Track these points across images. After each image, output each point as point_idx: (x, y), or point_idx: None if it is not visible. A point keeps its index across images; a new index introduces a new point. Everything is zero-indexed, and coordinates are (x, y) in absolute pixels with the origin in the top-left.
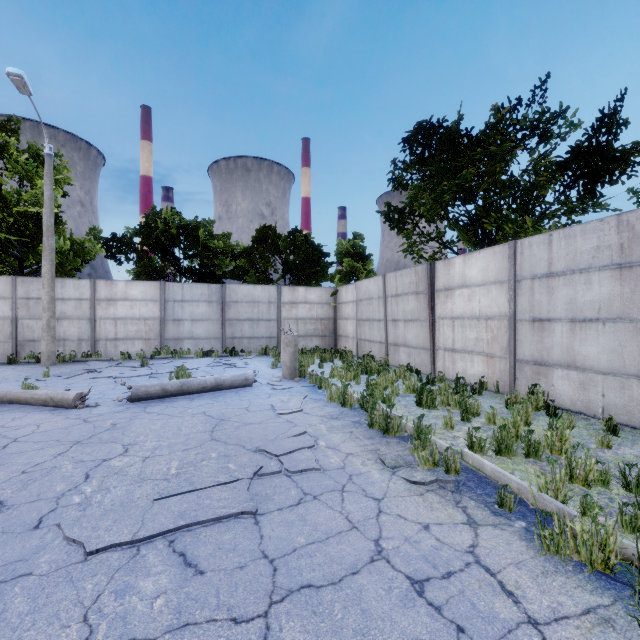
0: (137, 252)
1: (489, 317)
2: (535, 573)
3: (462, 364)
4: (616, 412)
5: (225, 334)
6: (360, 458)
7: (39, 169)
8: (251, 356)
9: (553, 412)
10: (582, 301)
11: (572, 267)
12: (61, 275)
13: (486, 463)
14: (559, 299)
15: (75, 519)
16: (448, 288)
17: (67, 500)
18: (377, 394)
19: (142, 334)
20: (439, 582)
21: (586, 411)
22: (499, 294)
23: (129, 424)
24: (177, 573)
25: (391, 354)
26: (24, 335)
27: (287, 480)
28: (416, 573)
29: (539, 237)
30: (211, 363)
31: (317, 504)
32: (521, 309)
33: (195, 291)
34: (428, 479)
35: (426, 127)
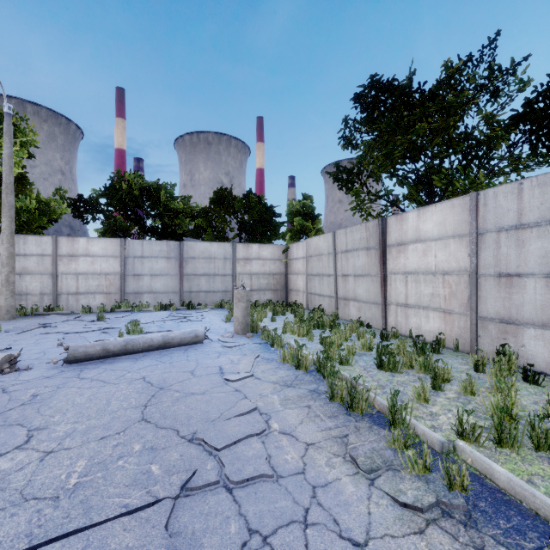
0: (103, 212)
1: (447, 272)
2: None
3: (416, 320)
4: None
5: (183, 288)
6: (324, 452)
7: None
8: (207, 309)
9: (532, 378)
10: None
11: (548, 217)
12: (27, 232)
13: (498, 470)
14: (531, 252)
15: None
16: (401, 243)
17: None
18: (333, 354)
19: (103, 288)
20: None
21: None
22: (458, 248)
23: (52, 395)
24: None
25: (341, 308)
26: None
27: (226, 499)
28: None
29: (506, 186)
30: (167, 316)
31: None
32: (484, 263)
33: (154, 248)
34: (425, 500)
35: (379, 81)
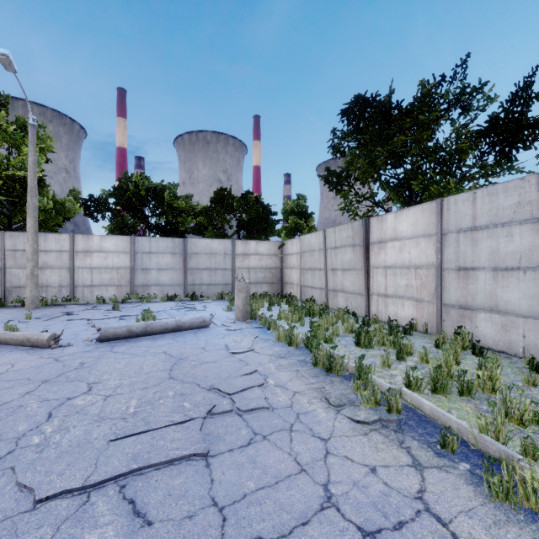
0: (111, 211)
1: (418, 266)
2: (487, 523)
3: (394, 308)
4: (536, 352)
5: (187, 281)
6: (306, 396)
7: (25, 138)
8: (209, 300)
9: (478, 351)
10: (504, 252)
11: (495, 221)
12: (45, 230)
13: (425, 402)
14: (482, 250)
15: (30, 462)
16: (381, 241)
17: (26, 441)
18: (320, 335)
19: (115, 281)
20: (391, 534)
21: (508, 350)
22: (427, 246)
23: (96, 363)
24: (124, 524)
25: (330, 299)
26: (11, 282)
27: (238, 419)
28: (367, 523)
29: (464, 195)
30: (174, 306)
31: (266, 445)
32: (447, 259)
33: (161, 244)
34: (371, 418)
35: (362, 100)
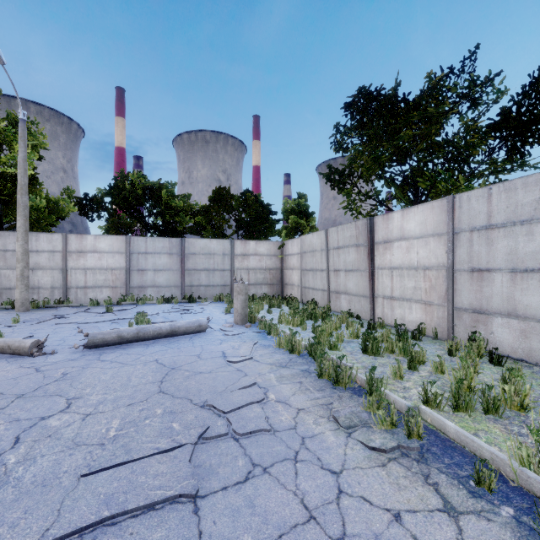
0: (107, 210)
1: (427, 267)
2: None
3: (400, 311)
4: None
5: (184, 282)
6: (312, 415)
7: (17, 135)
8: (207, 302)
9: (496, 360)
10: (523, 252)
11: (513, 219)
12: (37, 230)
13: (449, 424)
14: (499, 250)
15: None
16: (387, 241)
17: None
18: (324, 341)
19: (109, 283)
20: None
21: (528, 359)
22: (437, 246)
23: (80, 374)
24: None
25: (333, 301)
26: (1, 284)
27: (234, 445)
28: None
29: (478, 191)
30: (170, 309)
31: (267, 480)
32: (459, 260)
33: (157, 244)
34: (389, 445)
35: (367, 92)
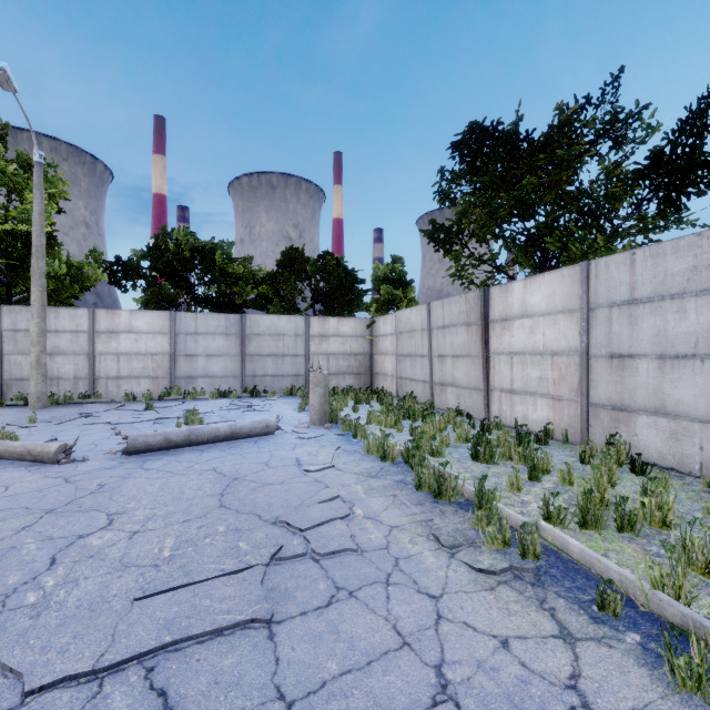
0: (145, 278)
1: (556, 352)
2: None
3: (522, 408)
4: None
5: (245, 372)
6: (408, 533)
7: (30, 181)
8: (275, 397)
9: (640, 468)
10: (674, 333)
11: (661, 292)
12: (56, 304)
13: (572, 543)
14: (644, 331)
15: (20, 632)
16: (505, 318)
17: (18, 599)
18: (424, 445)
19: (149, 372)
20: None
21: (679, 467)
22: (568, 325)
23: (120, 485)
24: None
25: (437, 395)
26: (11, 373)
27: (314, 567)
28: None
29: (618, 256)
30: (228, 405)
31: (354, 605)
32: (596, 343)
33: (210, 322)
34: (499, 566)
35: (480, 129)
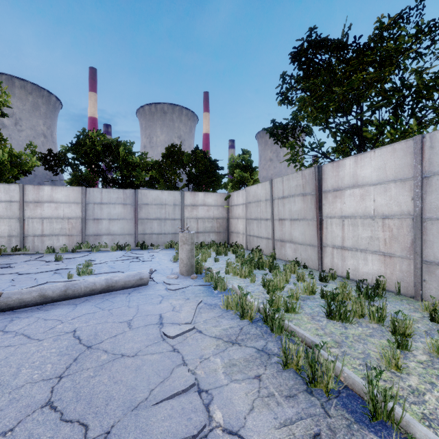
0: (71, 165)
1: (387, 216)
2: None
3: (353, 262)
4: None
5: (137, 231)
6: None
7: None
8: (158, 249)
9: None
10: None
11: None
12: (0, 182)
13: None
14: None
15: None
16: (337, 189)
17: None
18: (278, 301)
19: (66, 231)
20: None
21: None
22: (400, 192)
23: None
24: None
25: (277, 249)
26: None
27: None
28: None
29: None
30: (121, 256)
31: None
32: (431, 207)
33: (112, 195)
34: None
35: (317, 35)
